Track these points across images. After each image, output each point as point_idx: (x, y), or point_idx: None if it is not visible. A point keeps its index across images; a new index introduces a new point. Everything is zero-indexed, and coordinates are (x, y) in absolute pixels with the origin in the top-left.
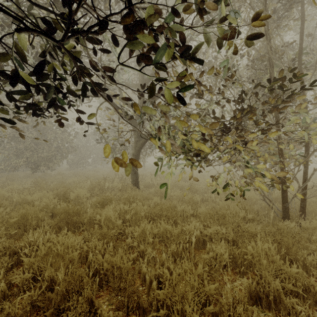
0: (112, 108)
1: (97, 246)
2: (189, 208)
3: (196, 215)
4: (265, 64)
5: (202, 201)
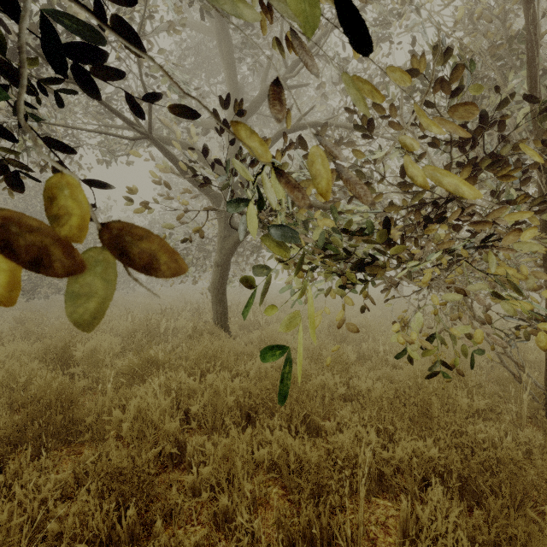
0: (183, 181)
1: (90, 522)
2: (337, 382)
3: (351, 396)
4: (499, 65)
5: (356, 359)
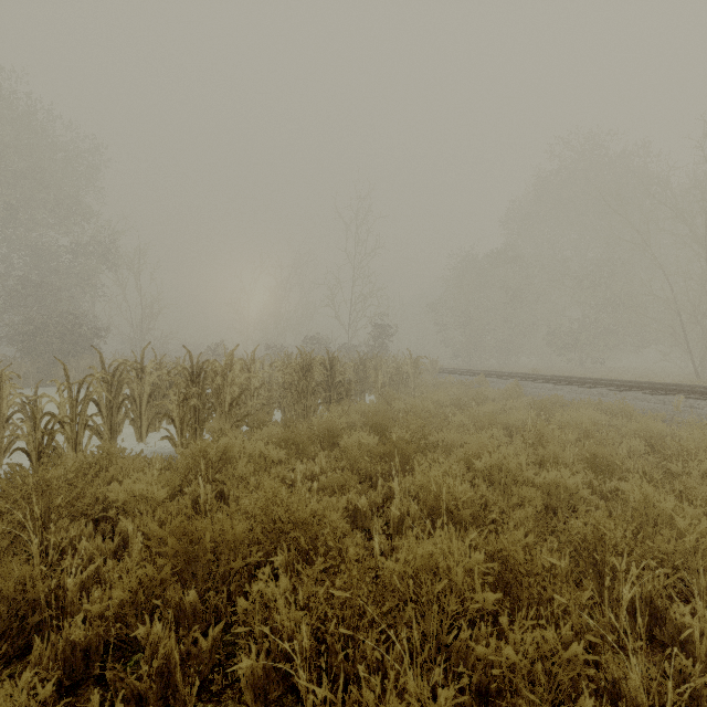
0: None
1: None
2: None
3: None
4: None
5: None
